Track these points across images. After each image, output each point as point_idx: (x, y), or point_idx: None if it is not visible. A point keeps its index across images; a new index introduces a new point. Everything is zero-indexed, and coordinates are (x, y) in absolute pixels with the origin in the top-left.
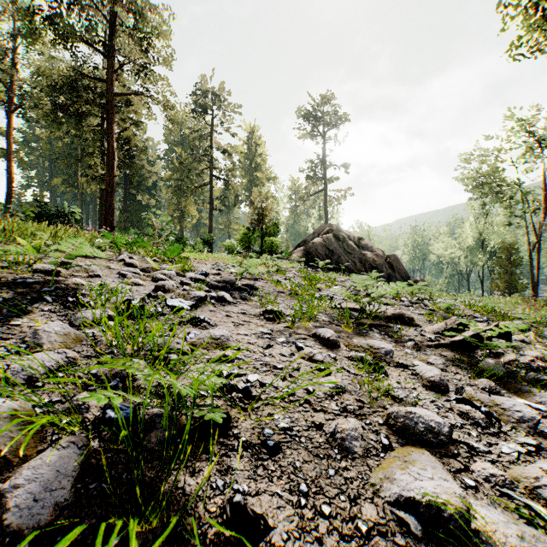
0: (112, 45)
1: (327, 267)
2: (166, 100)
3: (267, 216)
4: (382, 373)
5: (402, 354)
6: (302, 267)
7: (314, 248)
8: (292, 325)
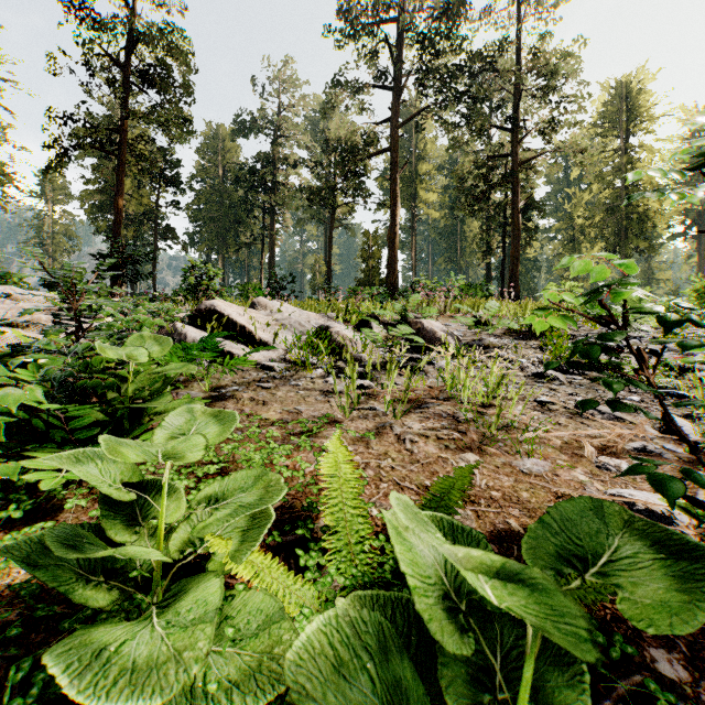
0: (516, 115)
1: None
2: (575, 146)
3: None
4: None
5: None
6: None
7: None
8: None
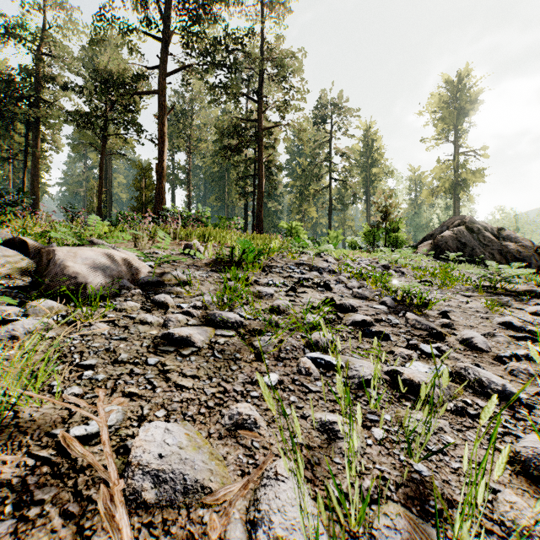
0: (261, 92)
1: (459, 260)
2: (299, 125)
3: (391, 213)
4: (502, 308)
5: (522, 306)
6: (430, 260)
7: (444, 241)
8: (441, 288)
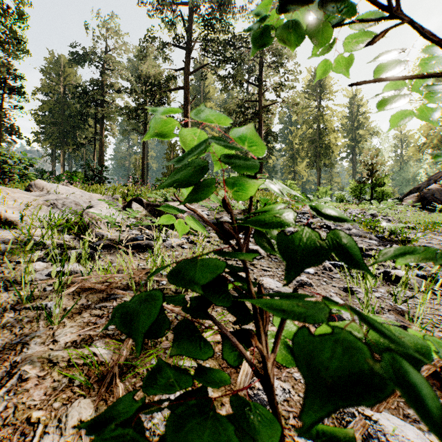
0: (261, 78)
1: None
2: (293, 101)
3: (376, 170)
4: None
5: None
6: (416, 211)
7: (430, 193)
8: (423, 231)
